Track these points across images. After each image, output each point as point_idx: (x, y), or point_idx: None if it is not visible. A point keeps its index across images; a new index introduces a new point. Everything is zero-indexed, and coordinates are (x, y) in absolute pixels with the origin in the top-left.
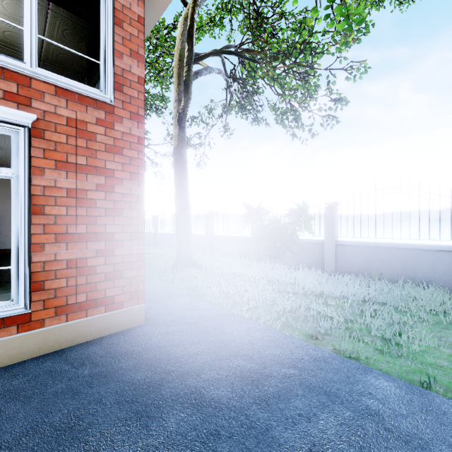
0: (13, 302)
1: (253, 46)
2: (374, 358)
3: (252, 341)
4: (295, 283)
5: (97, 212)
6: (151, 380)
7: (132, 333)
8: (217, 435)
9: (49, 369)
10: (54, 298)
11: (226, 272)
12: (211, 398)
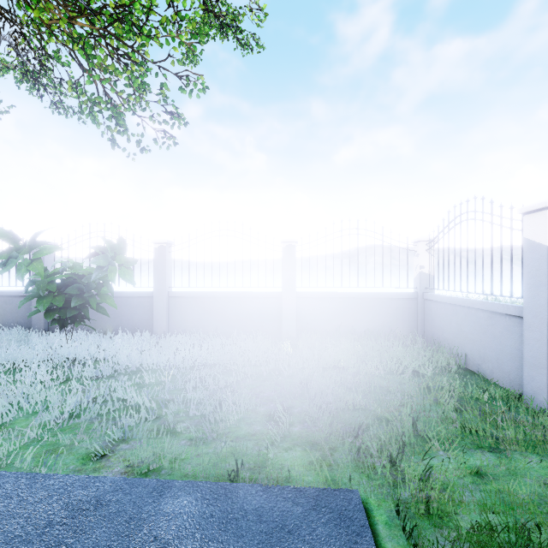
0: None
1: None
2: (183, 457)
3: None
4: (105, 359)
5: None
6: None
7: None
8: None
9: None
10: None
11: None
12: None
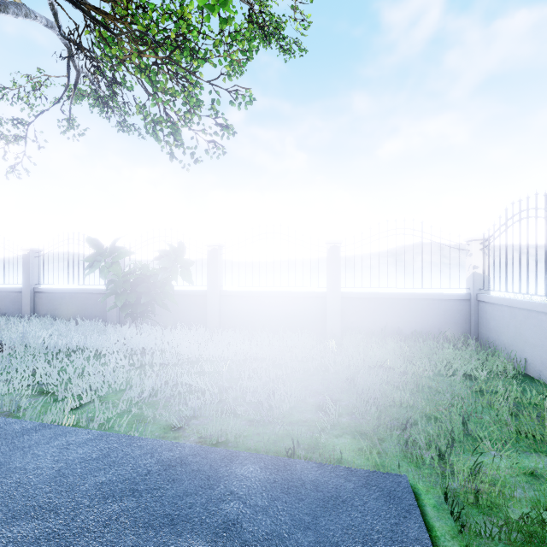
0: None
1: (114, 13)
2: (245, 434)
3: (65, 470)
4: (168, 349)
5: None
6: None
7: None
8: None
9: None
10: None
11: (56, 349)
12: None
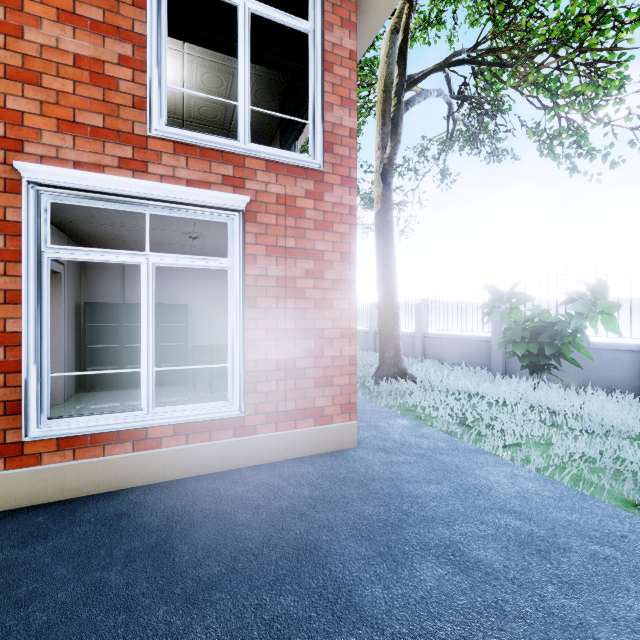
0: (229, 403)
1: (495, 40)
2: None
3: (523, 494)
4: (582, 415)
5: (305, 303)
6: (386, 518)
7: (345, 456)
8: (500, 610)
9: (266, 482)
10: (265, 403)
11: (454, 389)
12: (477, 560)
